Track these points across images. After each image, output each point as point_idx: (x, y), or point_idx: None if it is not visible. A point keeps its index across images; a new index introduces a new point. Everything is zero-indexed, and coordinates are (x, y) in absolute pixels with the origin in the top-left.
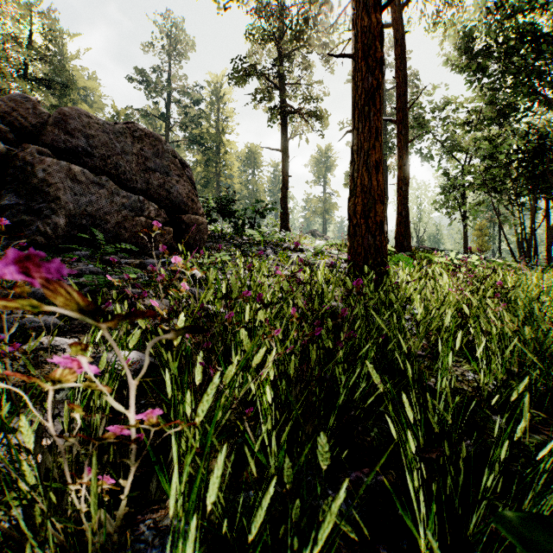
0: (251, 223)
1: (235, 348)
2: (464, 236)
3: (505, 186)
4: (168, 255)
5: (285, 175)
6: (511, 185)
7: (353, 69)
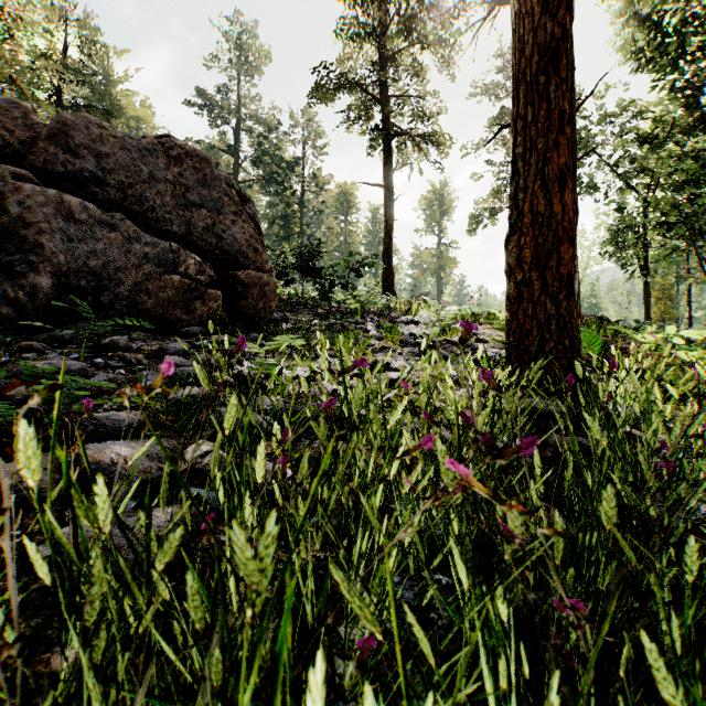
0: (342, 284)
1: None
2: (645, 299)
3: None
4: None
5: (389, 219)
6: None
7: (515, 18)
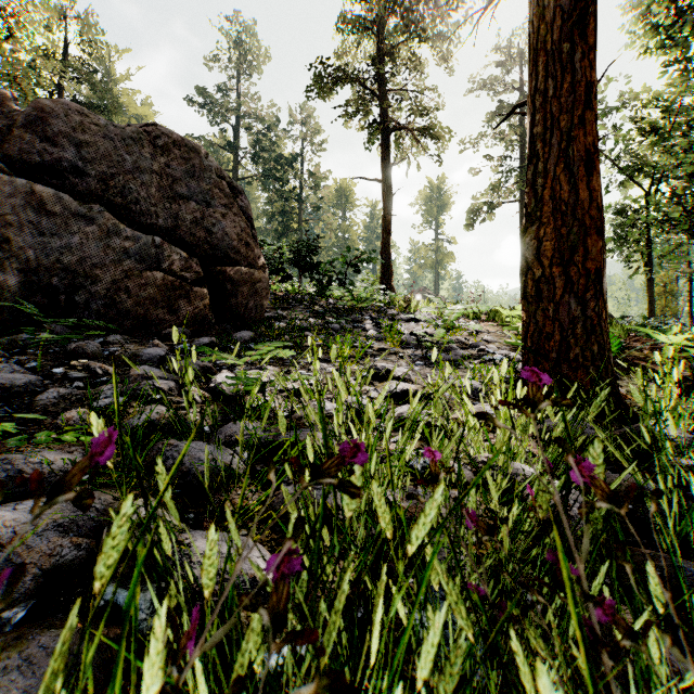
0: (340, 280)
1: None
2: (648, 294)
3: None
4: None
5: (387, 214)
6: None
7: None
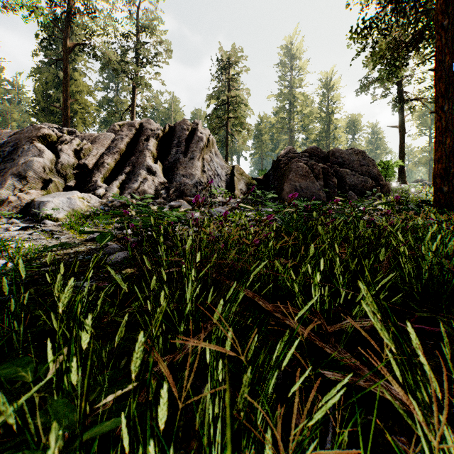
0: None
1: None
2: None
3: None
4: None
5: (402, 143)
6: None
7: None
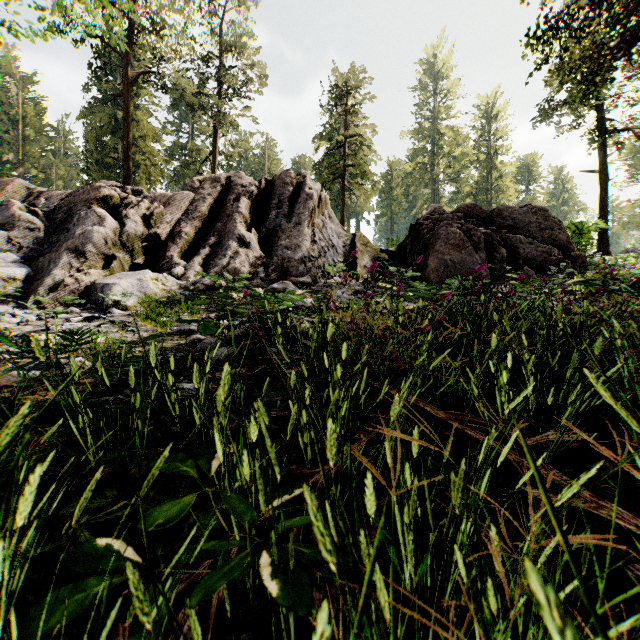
0: None
1: None
2: None
3: None
4: None
5: (603, 196)
6: None
7: None
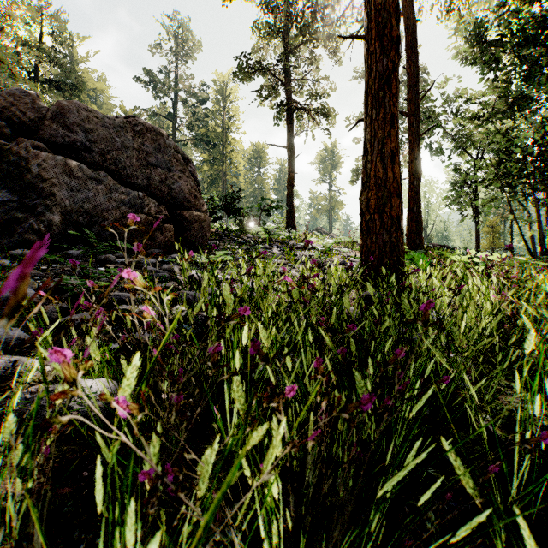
0: (256, 220)
1: (228, 382)
2: (476, 233)
3: (521, 180)
4: (143, 256)
5: (291, 172)
6: (528, 179)
7: (366, 52)
